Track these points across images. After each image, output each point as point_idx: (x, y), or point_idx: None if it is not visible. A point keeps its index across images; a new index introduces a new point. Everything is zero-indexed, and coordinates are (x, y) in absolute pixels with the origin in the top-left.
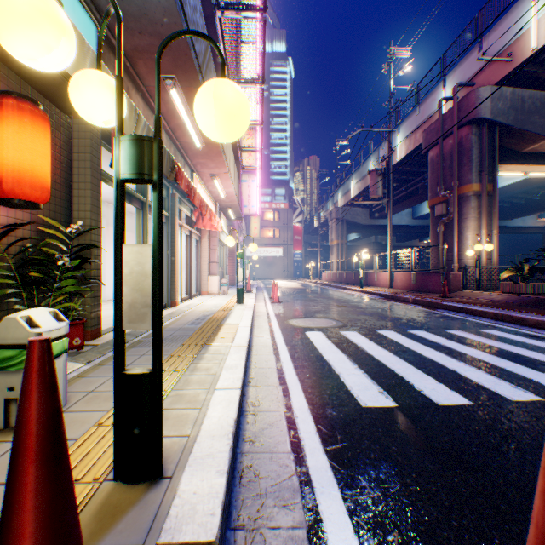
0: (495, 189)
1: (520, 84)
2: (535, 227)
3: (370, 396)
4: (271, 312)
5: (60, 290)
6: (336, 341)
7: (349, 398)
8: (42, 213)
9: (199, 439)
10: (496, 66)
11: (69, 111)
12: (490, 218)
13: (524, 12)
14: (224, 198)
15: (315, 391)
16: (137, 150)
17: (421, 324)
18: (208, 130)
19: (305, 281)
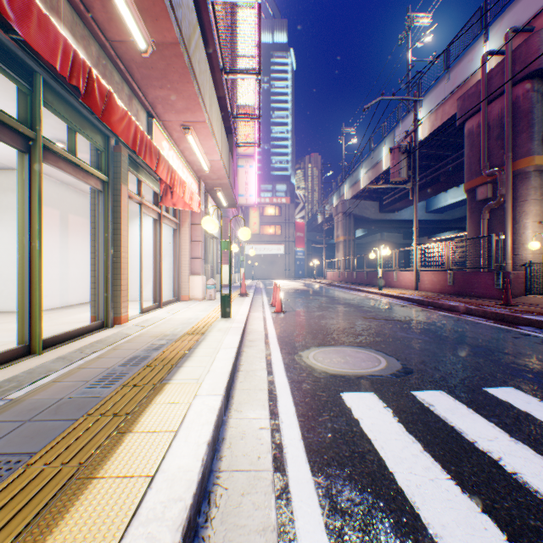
0: None
1: None
2: None
3: None
4: (271, 333)
5: None
6: (434, 444)
7: None
8: None
9: None
10: None
11: None
12: None
13: None
14: (209, 173)
15: None
16: None
17: (542, 364)
18: None
19: (308, 281)
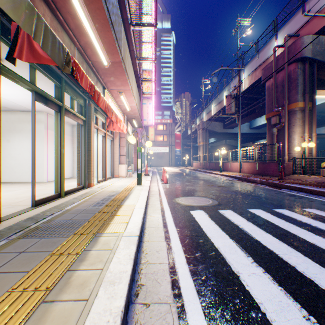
0: (314, 105)
1: None
2: None
3: None
4: (161, 191)
5: None
6: (219, 222)
7: None
8: None
9: None
10: (316, 21)
11: None
12: (310, 125)
13: None
14: (129, 111)
15: (220, 316)
16: None
17: (278, 202)
18: None
19: (182, 168)
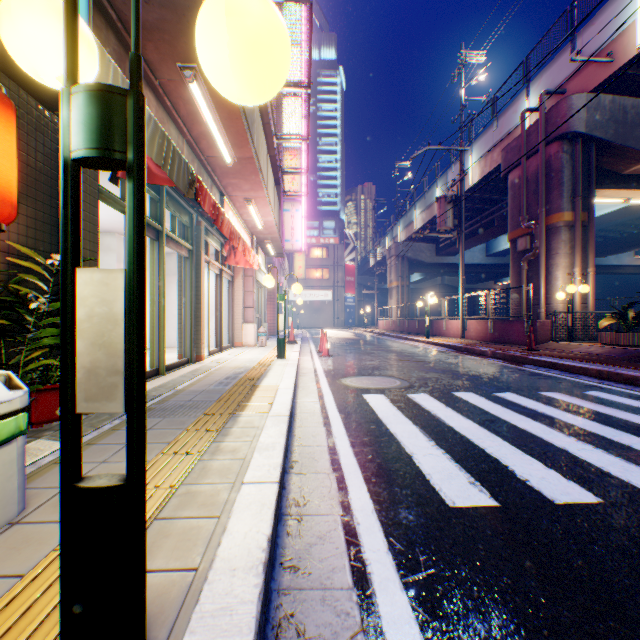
0: (590, 218)
1: (621, 91)
2: (632, 266)
3: (458, 489)
4: (319, 369)
5: (35, 343)
6: (403, 408)
7: (429, 492)
8: (15, 240)
9: (212, 577)
10: (593, 69)
11: (55, 106)
12: (585, 254)
13: (628, 1)
14: (262, 230)
15: (381, 481)
16: (98, 108)
17: (507, 383)
18: (218, 77)
19: (359, 330)
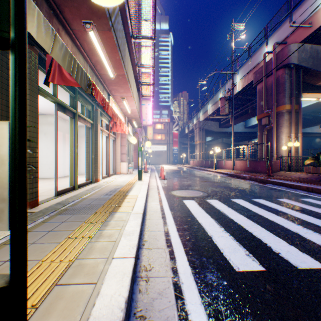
0: (300, 108)
1: (315, 42)
2: (318, 133)
3: (240, 259)
4: (159, 186)
5: None
6: (205, 208)
7: (223, 261)
8: None
9: None
10: (301, 31)
11: None
12: (297, 126)
13: None
14: (130, 114)
15: (195, 253)
16: None
17: (259, 194)
18: None
19: (180, 165)
